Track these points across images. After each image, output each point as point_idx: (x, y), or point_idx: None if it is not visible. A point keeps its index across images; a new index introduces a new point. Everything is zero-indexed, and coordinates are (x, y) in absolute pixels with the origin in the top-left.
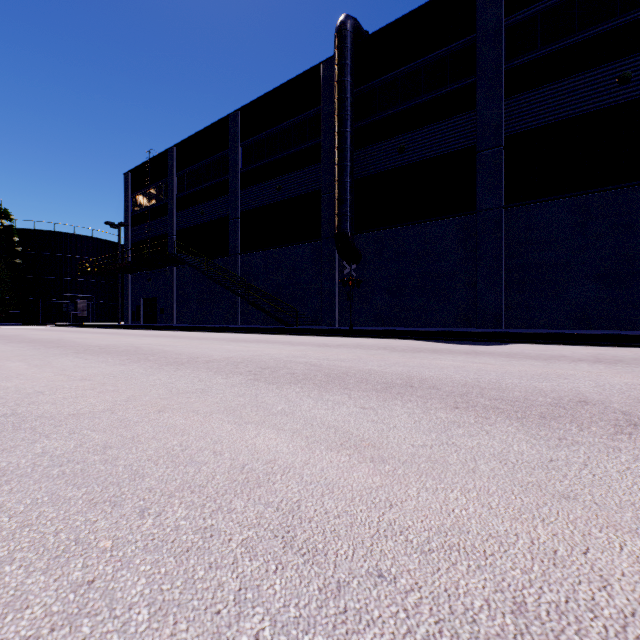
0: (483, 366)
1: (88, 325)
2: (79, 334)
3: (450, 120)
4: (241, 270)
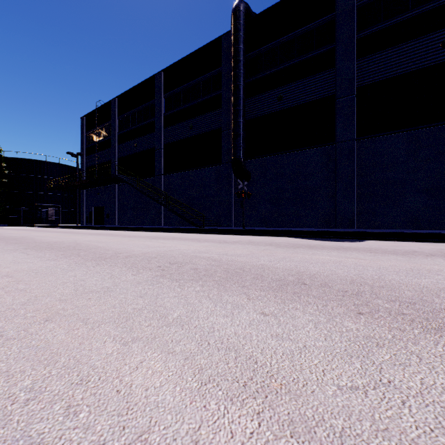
0: (357, 261)
1: (54, 226)
2: (42, 233)
3: (316, 76)
4: (164, 186)
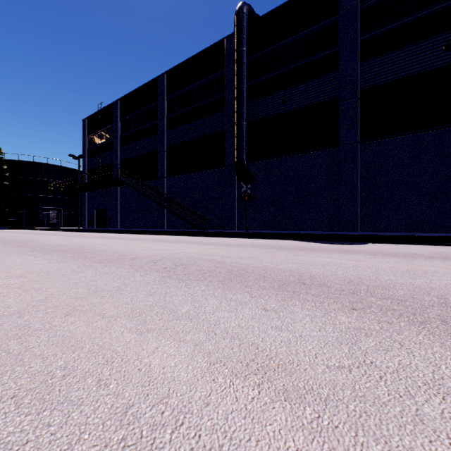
0: (357, 263)
1: (56, 229)
2: (45, 236)
3: (319, 79)
4: (167, 189)
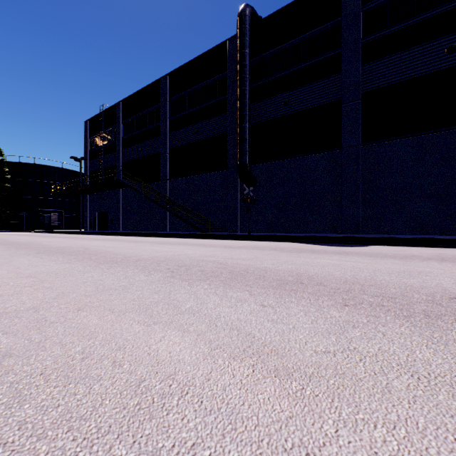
0: (355, 264)
1: (57, 231)
2: (48, 238)
3: (322, 81)
4: (169, 191)
